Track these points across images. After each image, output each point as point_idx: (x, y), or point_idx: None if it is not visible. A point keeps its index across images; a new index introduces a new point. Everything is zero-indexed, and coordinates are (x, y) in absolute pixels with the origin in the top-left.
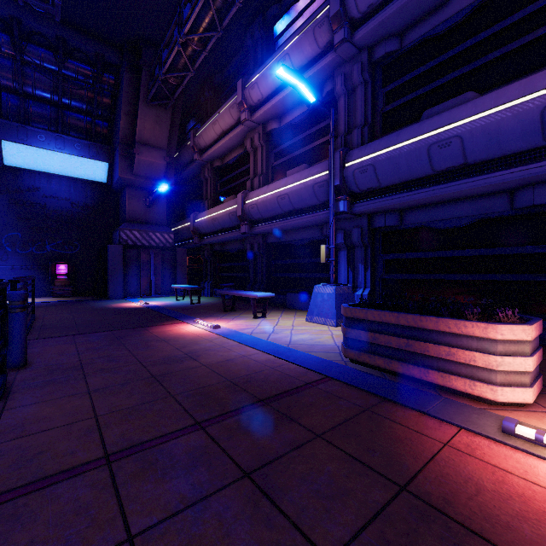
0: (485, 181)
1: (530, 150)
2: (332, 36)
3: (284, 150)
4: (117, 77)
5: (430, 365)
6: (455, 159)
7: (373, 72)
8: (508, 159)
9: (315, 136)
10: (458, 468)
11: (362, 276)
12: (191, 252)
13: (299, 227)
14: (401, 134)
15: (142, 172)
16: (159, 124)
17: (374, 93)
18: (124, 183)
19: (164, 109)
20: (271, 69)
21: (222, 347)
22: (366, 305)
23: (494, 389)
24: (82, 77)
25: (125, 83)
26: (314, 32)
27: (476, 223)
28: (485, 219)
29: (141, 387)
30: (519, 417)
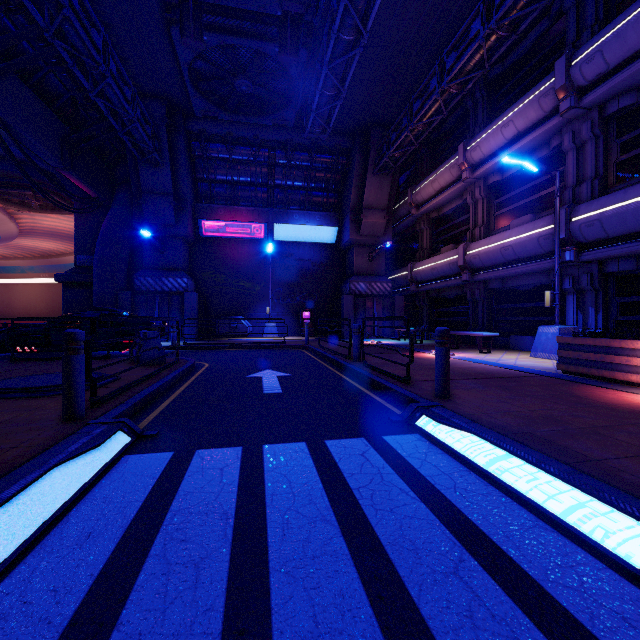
0: None
1: None
2: (558, 102)
3: (507, 200)
4: (348, 157)
5: (616, 369)
6: None
7: (605, 126)
8: None
9: (541, 186)
10: (600, 394)
11: (592, 319)
12: (404, 299)
13: (524, 273)
14: (628, 192)
15: (367, 232)
16: (381, 190)
17: (606, 145)
18: (352, 243)
19: (386, 176)
20: (494, 134)
21: (463, 363)
22: (577, 336)
23: None
24: (324, 165)
25: (356, 162)
26: (539, 102)
27: None
28: None
29: (430, 370)
30: None
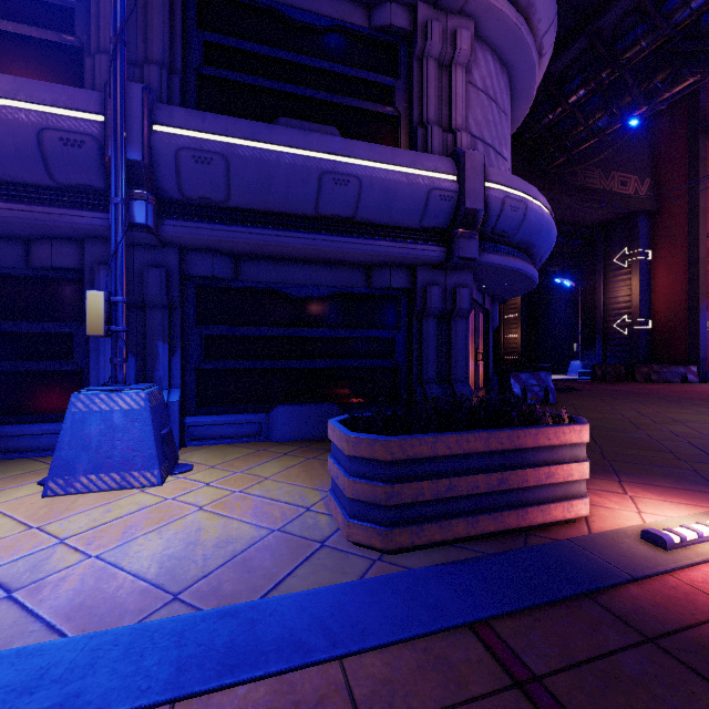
0: (372, 248)
1: (405, 229)
2: None
3: None
4: None
5: (526, 501)
6: (346, 207)
7: None
8: (388, 230)
9: None
10: None
11: (165, 366)
12: None
13: None
14: (276, 130)
15: None
16: None
17: (183, 24)
18: None
19: None
20: None
21: None
22: (375, 427)
23: (587, 502)
24: None
25: None
26: None
27: (333, 296)
28: (342, 294)
29: None
30: (606, 523)
